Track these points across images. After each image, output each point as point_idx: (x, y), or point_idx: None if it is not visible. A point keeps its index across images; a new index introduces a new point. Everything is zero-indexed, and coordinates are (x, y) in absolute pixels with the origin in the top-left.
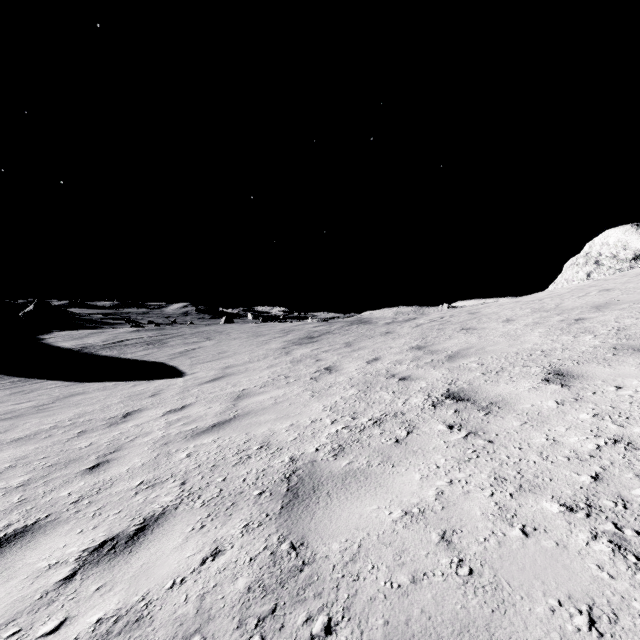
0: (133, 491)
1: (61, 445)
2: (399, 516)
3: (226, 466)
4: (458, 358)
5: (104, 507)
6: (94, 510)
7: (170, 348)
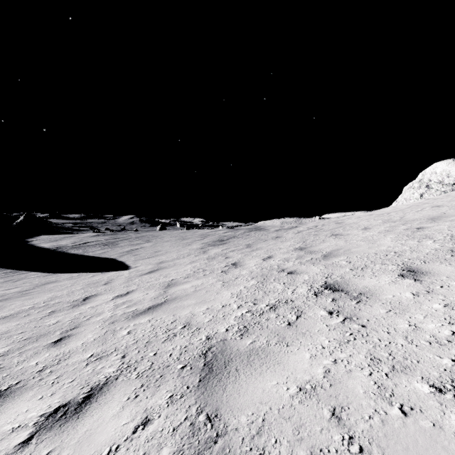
0: (85, 362)
1: (35, 322)
2: (295, 392)
3: (157, 342)
4: (331, 257)
5: (61, 376)
6: (53, 378)
7: (120, 248)
